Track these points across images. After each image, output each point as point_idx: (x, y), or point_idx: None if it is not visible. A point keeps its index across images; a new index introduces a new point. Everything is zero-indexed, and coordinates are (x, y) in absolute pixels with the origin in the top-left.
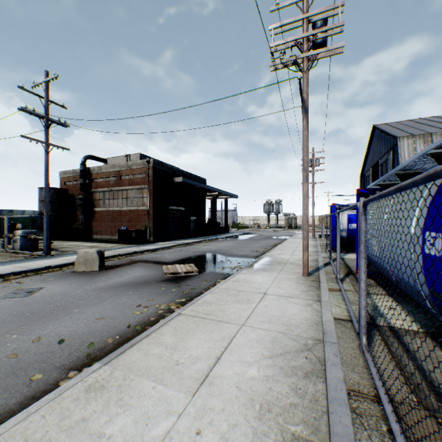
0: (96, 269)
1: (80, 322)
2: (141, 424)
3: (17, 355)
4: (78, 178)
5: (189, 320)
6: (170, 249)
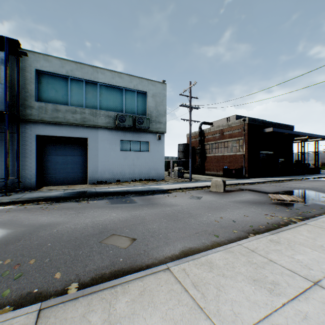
0: (221, 191)
1: (235, 215)
2: (313, 261)
3: (218, 221)
4: (196, 137)
5: (316, 228)
6: (264, 184)
